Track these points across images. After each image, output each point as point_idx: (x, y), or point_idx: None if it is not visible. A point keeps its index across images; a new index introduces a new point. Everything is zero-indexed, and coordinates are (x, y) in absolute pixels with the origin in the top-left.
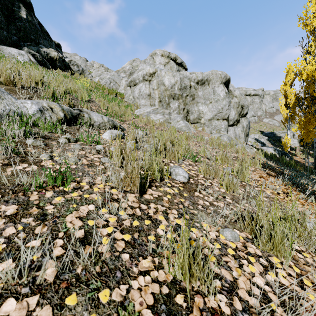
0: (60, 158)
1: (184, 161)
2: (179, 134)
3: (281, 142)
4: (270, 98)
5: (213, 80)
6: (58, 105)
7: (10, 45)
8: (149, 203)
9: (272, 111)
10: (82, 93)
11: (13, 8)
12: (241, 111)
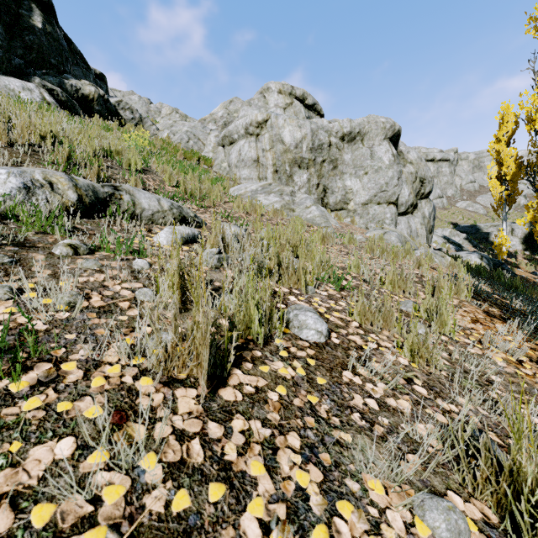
0: (40, 293)
1: (319, 290)
2: (309, 230)
3: (489, 243)
4: (469, 166)
5: (370, 134)
6: (66, 177)
7: (9, 73)
8: (230, 417)
9: (473, 188)
10: (129, 155)
11: (19, 11)
12: (420, 188)
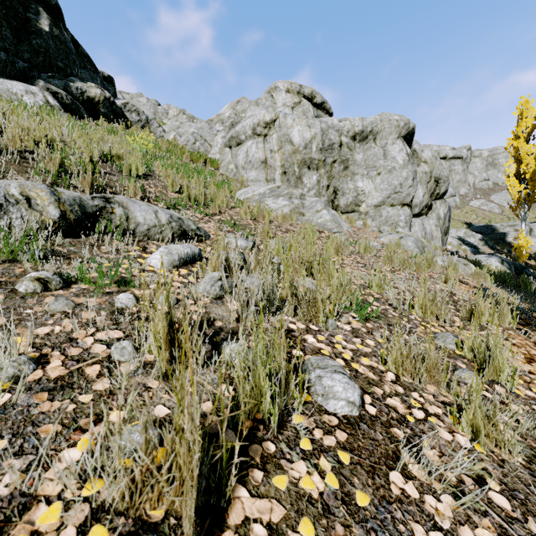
0: None
1: (341, 323)
2: (321, 236)
3: (506, 243)
4: (483, 163)
5: (382, 132)
6: (47, 190)
7: (13, 76)
8: None
9: (487, 186)
10: (130, 160)
11: (26, 15)
12: (434, 188)
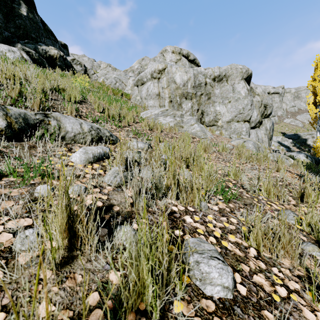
0: None
1: (211, 204)
2: (193, 140)
3: (307, 145)
4: (291, 96)
5: (232, 76)
6: None
7: (1, 41)
8: None
9: (294, 110)
10: (70, 91)
11: (12, 5)
12: (264, 111)
